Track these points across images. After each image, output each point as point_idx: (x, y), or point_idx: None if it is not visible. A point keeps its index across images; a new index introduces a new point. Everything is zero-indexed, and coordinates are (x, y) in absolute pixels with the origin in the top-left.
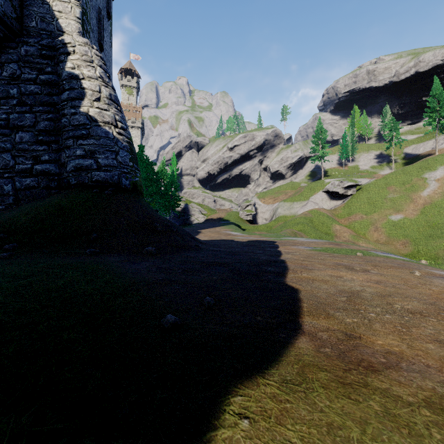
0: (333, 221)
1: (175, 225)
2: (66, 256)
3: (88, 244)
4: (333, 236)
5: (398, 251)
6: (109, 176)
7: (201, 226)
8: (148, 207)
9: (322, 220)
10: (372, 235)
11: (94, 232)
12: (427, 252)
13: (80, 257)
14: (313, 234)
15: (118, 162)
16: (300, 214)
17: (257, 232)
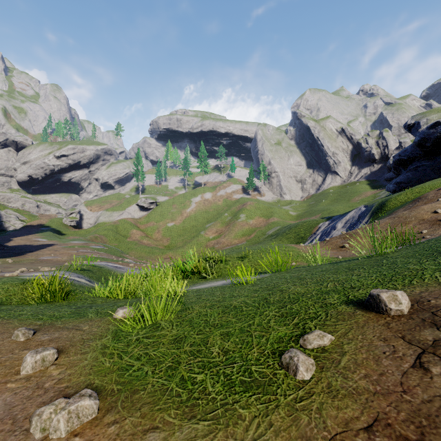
0: (133, 227)
1: None
2: None
3: None
4: (127, 237)
5: (163, 244)
6: None
7: (15, 234)
8: None
9: (126, 226)
10: (155, 235)
11: None
12: (174, 244)
13: None
14: (112, 236)
15: None
16: (111, 222)
17: (72, 236)
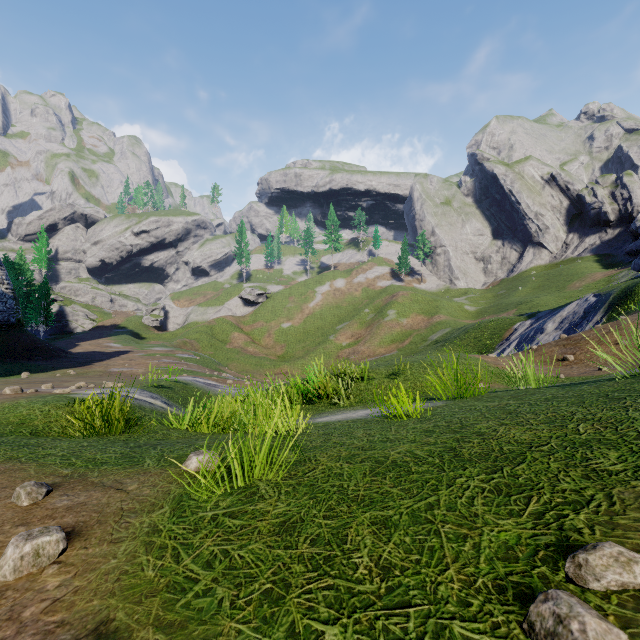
0: (234, 329)
1: (52, 345)
2: (0, 361)
3: (4, 357)
4: (227, 343)
5: (276, 353)
6: (1, 318)
7: (83, 337)
8: (30, 335)
9: (225, 328)
10: (265, 341)
11: (4, 351)
12: (291, 353)
13: (7, 361)
14: (206, 342)
15: (7, 308)
16: (205, 322)
17: (154, 341)
